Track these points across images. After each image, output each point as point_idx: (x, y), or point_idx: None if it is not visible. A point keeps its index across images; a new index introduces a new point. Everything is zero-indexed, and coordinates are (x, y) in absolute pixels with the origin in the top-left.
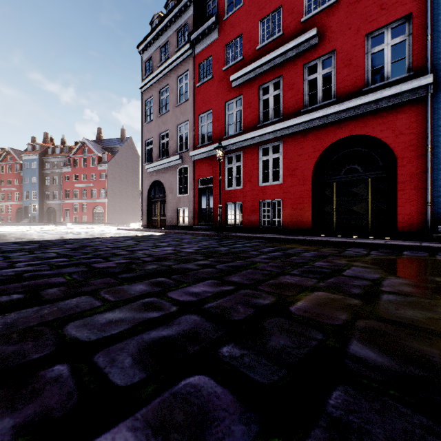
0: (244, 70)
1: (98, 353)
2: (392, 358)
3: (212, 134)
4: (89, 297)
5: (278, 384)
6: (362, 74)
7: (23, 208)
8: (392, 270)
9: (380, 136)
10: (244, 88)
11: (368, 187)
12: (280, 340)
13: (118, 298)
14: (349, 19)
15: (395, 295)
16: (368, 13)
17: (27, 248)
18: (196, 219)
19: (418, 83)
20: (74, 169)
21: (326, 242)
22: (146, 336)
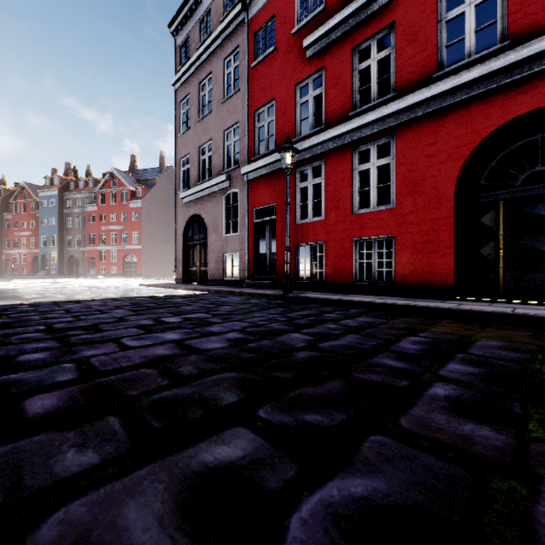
0: (327, 25)
1: None
2: None
3: (275, 138)
4: None
5: None
6: None
7: (40, 257)
8: None
9: None
10: (327, 56)
11: None
12: None
13: None
14: None
15: None
16: None
17: None
18: (251, 270)
19: None
20: (100, 208)
21: (522, 318)
22: None
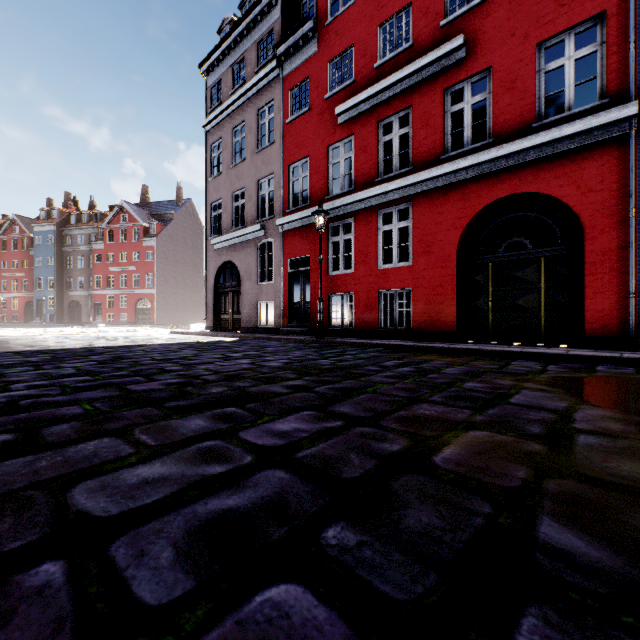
0: (356, 98)
1: (119, 539)
2: (614, 551)
3: (309, 193)
4: (116, 439)
5: (424, 603)
6: (531, 102)
7: (35, 302)
8: (585, 395)
9: (559, 194)
10: (357, 125)
11: (540, 270)
12: (421, 516)
13: (161, 440)
14: (511, 21)
15: (597, 436)
16: (540, 12)
17: (34, 361)
18: (286, 318)
19: (616, 115)
20: (108, 246)
21: (479, 351)
22: (200, 508)
